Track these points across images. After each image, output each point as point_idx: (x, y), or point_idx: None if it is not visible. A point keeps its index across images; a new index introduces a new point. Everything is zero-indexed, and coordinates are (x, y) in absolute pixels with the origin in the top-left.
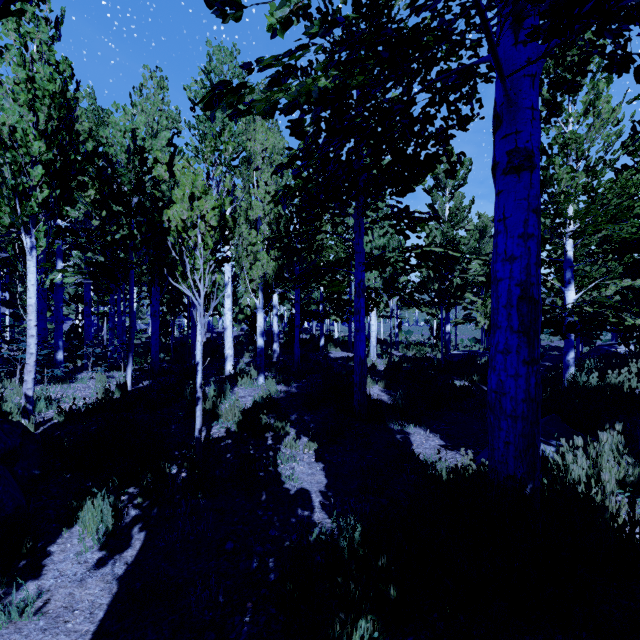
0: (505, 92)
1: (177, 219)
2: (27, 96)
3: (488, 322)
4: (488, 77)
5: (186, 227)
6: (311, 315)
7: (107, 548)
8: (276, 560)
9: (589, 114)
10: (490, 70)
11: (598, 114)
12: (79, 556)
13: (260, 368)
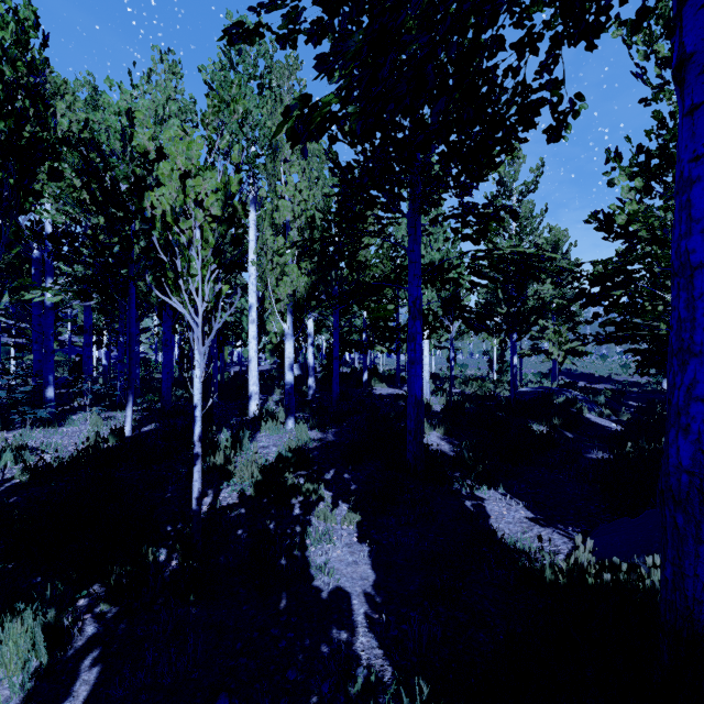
0: None
1: (163, 204)
2: None
3: (563, 353)
4: (601, 6)
5: (173, 213)
6: (352, 345)
7: (33, 700)
8: None
9: None
10: None
11: None
12: None
13: (289, 409)
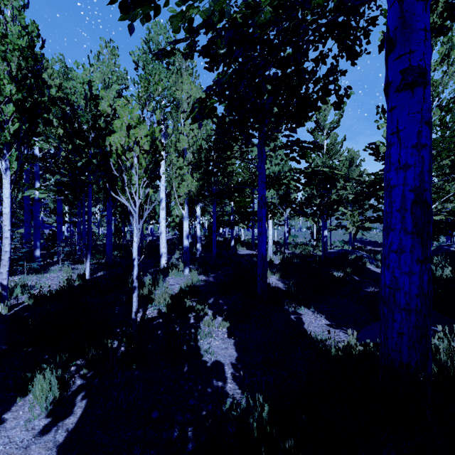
0: (401, 14)
1: (117, 144)
2: (2, 49)
3: (355, 228)
4: (366, 30)
5: (123, 149)
6: (224, 223)
7: (53, 415)
8: (194, 429)
9: (443, 63)
10: (368, 24)
11: (452, 62)
12: (28, 423)
13: (186, 262)
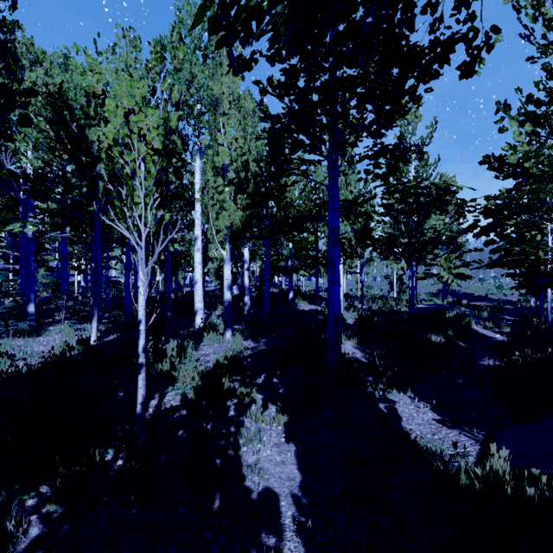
0: None
1: (109, 138)
2: None
3: (452, 277)
4: None
5: (115, 144)
6: (280, 270)
7: None
8: None
9: None
10: None
11: None
12: None
13: (227, 323)
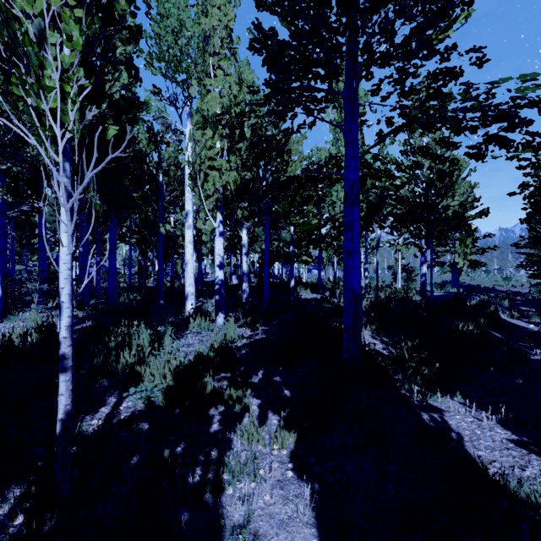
0: None
1: None
2: None
3: (467, 263)
4: None
5: None
6: (281, 255)
7: None
8: None
9: None
10: None
11: None
12: None
13: (219, 307)
